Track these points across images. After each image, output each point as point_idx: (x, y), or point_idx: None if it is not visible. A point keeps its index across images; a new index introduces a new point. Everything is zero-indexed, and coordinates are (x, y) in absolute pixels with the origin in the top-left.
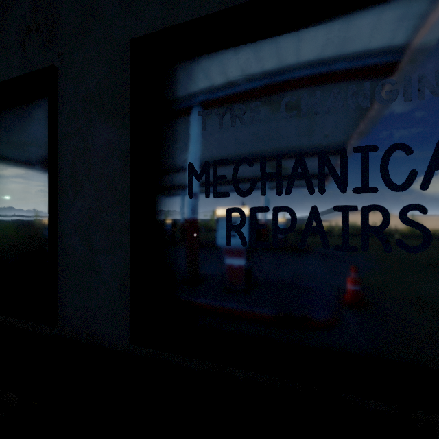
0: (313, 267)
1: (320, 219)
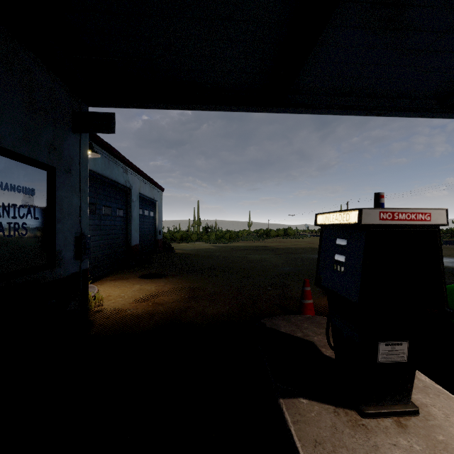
0: (1, 243)
1: (3, 226)
